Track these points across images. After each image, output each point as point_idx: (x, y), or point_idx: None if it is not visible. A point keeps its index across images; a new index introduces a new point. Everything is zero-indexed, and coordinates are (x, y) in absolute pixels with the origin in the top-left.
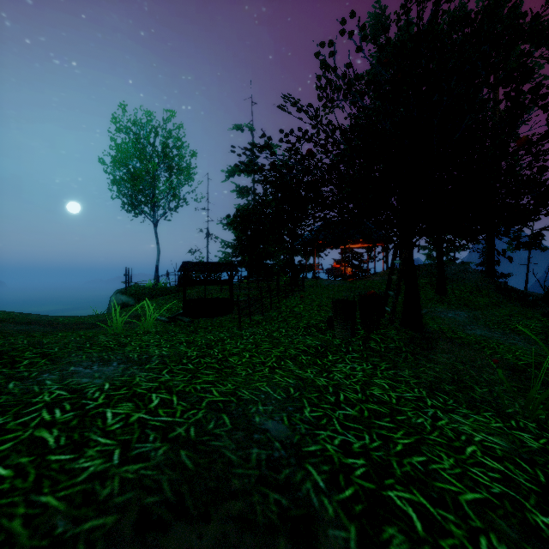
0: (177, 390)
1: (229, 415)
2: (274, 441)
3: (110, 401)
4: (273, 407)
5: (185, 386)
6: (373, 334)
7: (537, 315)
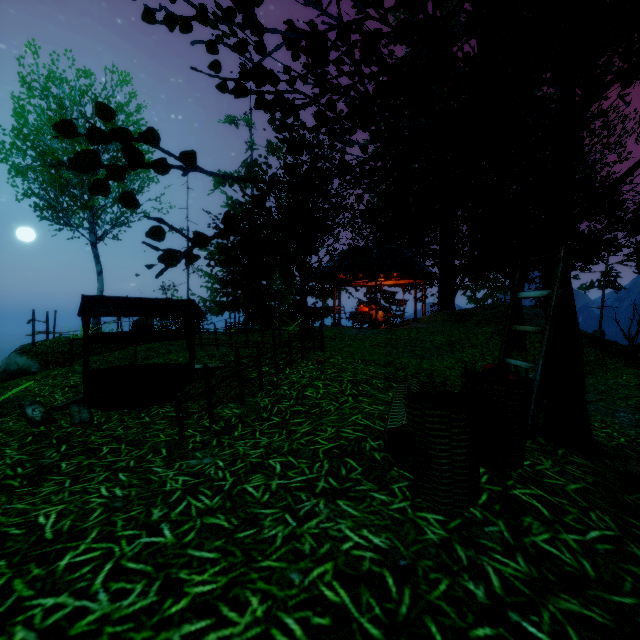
0: None
1: None
2: None
3: None
4: None
5: None
6: (513, 481)
7: None
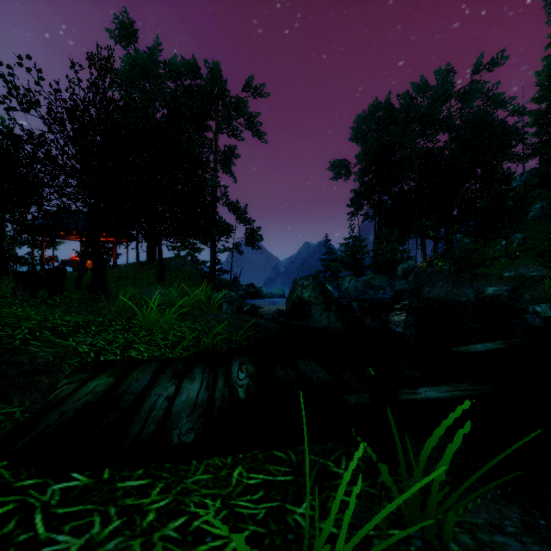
0: None
1: None
2: None
3: None
4: None
5: None
6: (56, 296)
7: (209, 289)
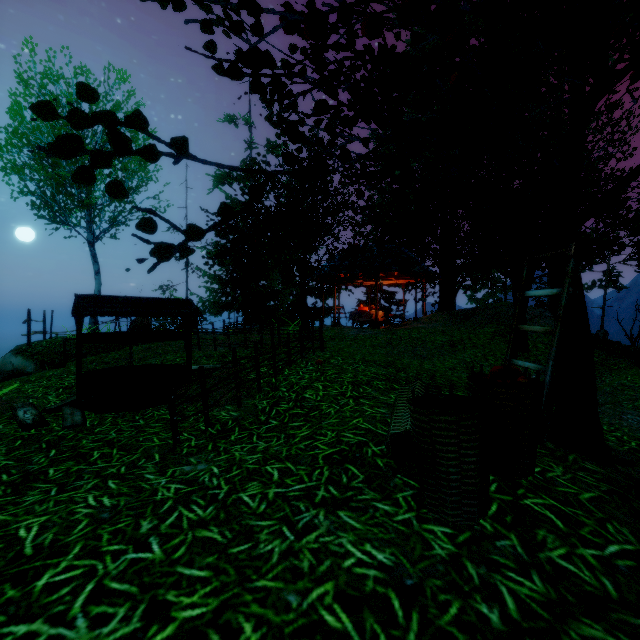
0: None
1: None
2: None
3: None
4: None
5: None
6: (524, 489)
7: None
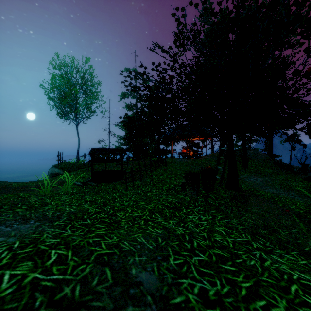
0: (74, 245)
1: (111, 269)
2: (146, 295)
3: (12, 261)
4: (146, 258)
5: (81, 240)
6: (210, 193)
7: (301, 179)
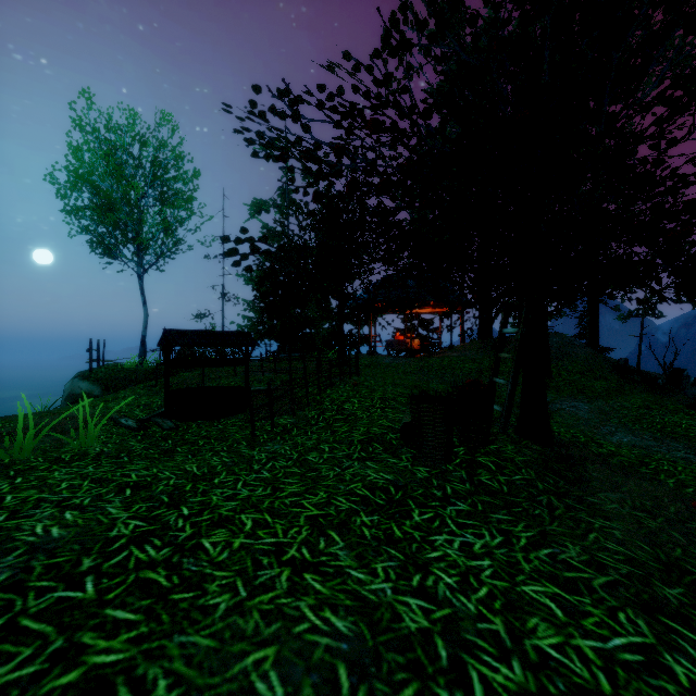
0: None
1: None
2: None
3: None
4: None
5: None
6: (480, 454)
7: (680, 406)
